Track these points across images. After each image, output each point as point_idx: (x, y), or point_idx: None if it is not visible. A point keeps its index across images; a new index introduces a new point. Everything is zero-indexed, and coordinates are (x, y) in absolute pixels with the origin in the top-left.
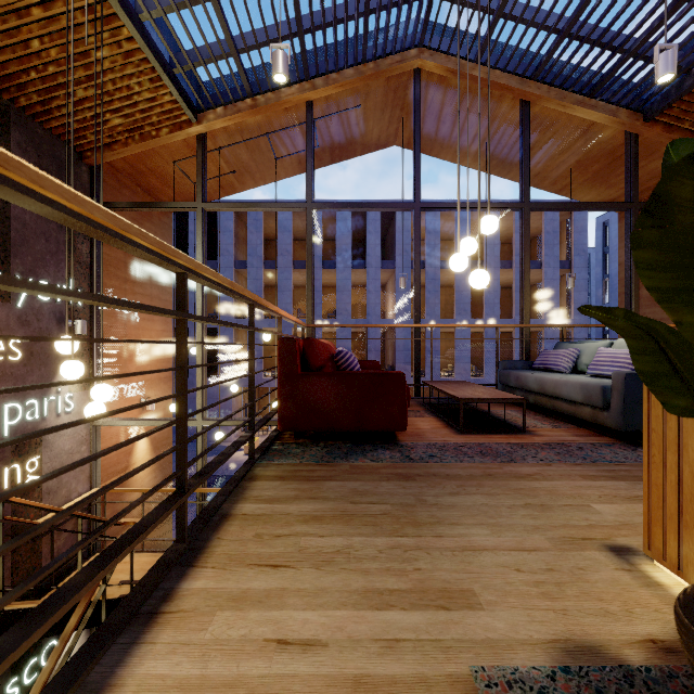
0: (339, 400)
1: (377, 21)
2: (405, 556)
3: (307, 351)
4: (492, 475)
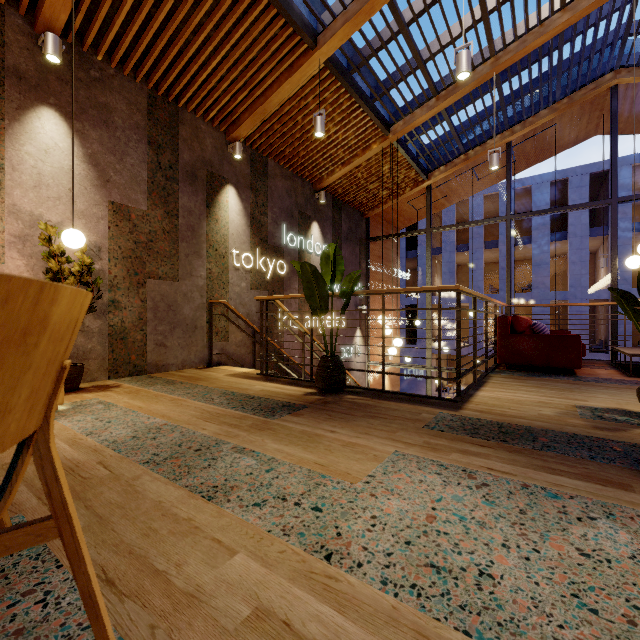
0: (535, 349)
1: (569, 75)
2: (562, 394)
3: (514, 323)
4: (632, 388)
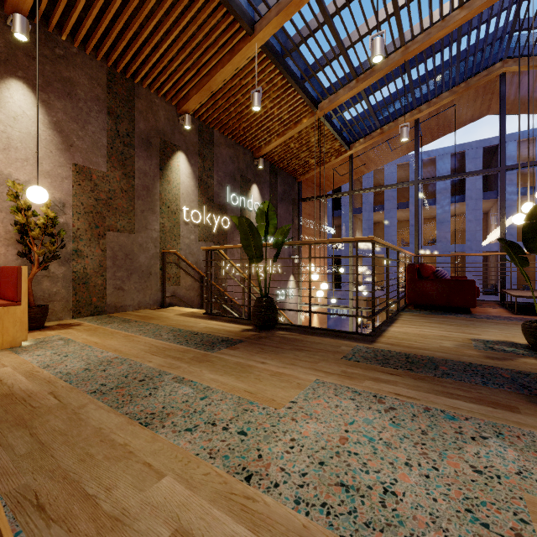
0: (437, 292)
1: (466, 64)
2: (460, 329)
3: (420, 270)
4: (517, 324)
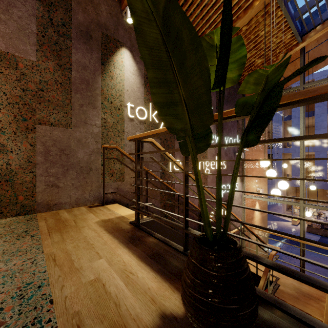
0: None
1: None
2: None
3: None
4: None
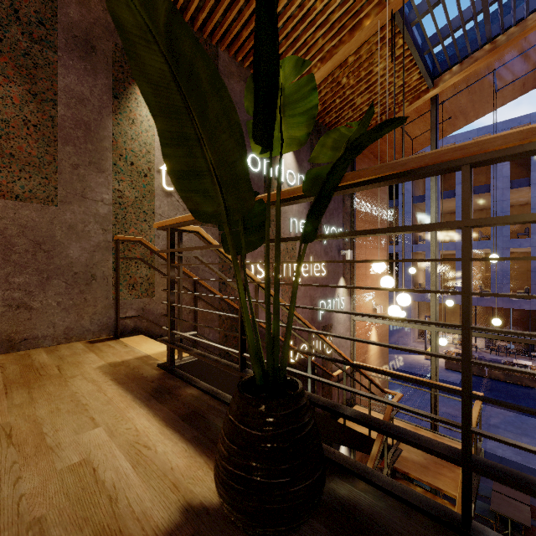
0: None
1: None
2: None
3: None
4: None
